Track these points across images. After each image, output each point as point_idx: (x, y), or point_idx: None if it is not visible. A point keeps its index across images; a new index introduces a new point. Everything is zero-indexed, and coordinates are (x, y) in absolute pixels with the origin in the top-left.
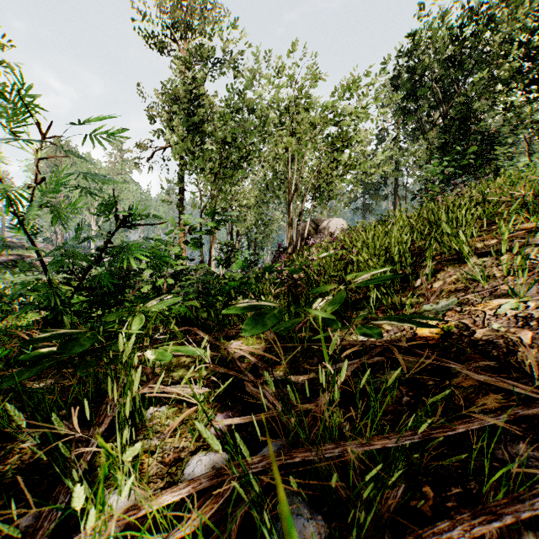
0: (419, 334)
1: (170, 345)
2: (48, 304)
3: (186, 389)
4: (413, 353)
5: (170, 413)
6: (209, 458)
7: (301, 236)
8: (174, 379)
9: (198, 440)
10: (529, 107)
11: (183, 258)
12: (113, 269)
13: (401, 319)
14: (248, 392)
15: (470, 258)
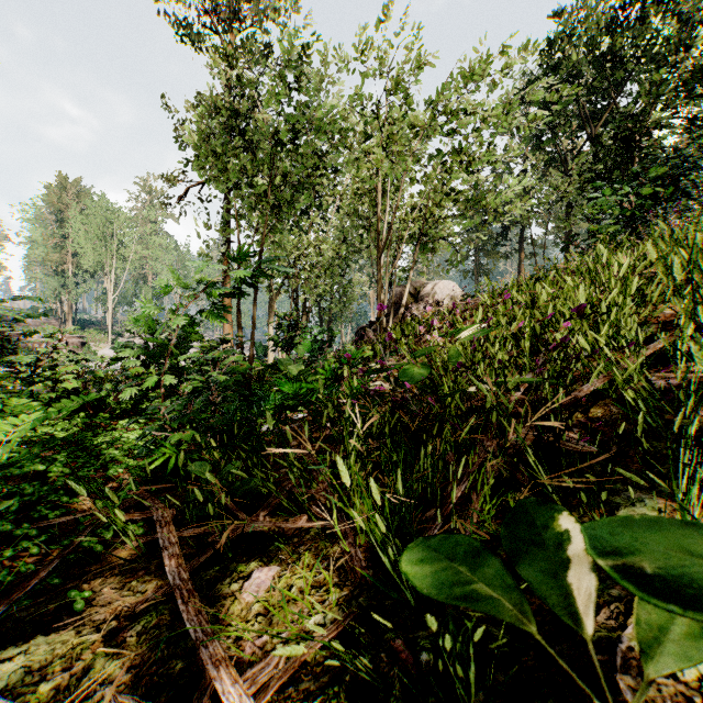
0: None
1: None
2: None
3: None
4: None
5: None
6: None
7: (394, 305)
8: None
9: None
10: None
11: (196, 339)
12: None
13: None
14: None
15: None
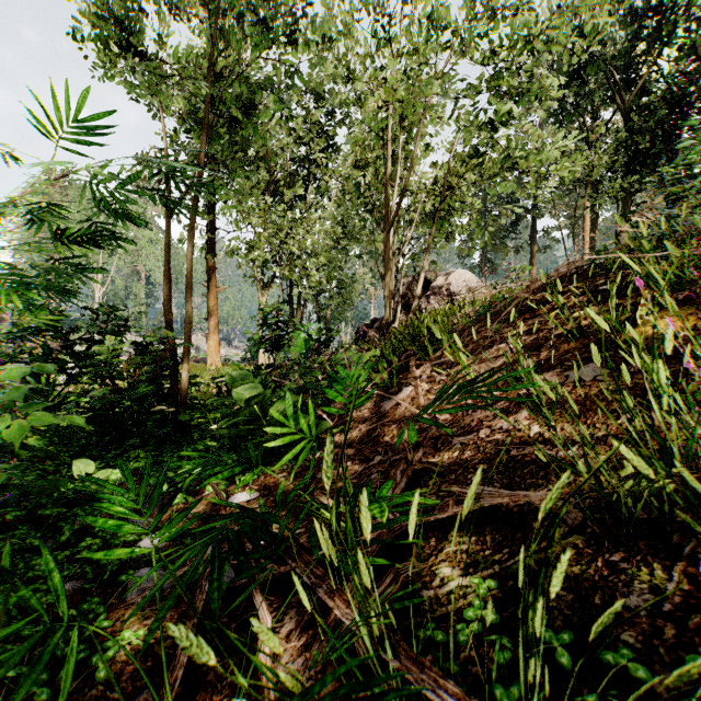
0: None
1: None
2: None
3: None
4: None
5: None
6: None
7: (401, 299)
8: None
9: None
10: None
11: None
12: None
13: None
14: None
15: None
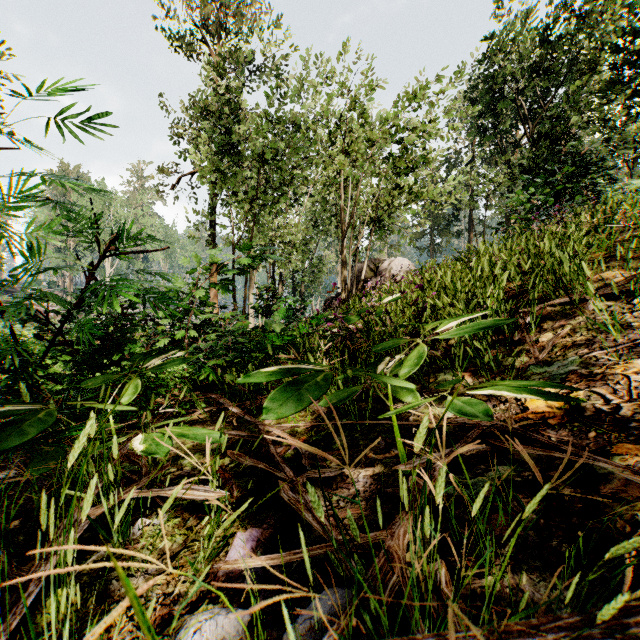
0: (532, 409)
1: (169, 427)
2: (10, 364)
3: (193, 492)
4: (527, 437)
5: (169, 528)
6: (215, 623)
7: (357, 279)
8: (184, 469)
9: (204, 580)
10: (632, 123)
11: (209, 305)
12: (107, 317)
13: (518, 390)
14: (284, 499)
15: (586, 301)
